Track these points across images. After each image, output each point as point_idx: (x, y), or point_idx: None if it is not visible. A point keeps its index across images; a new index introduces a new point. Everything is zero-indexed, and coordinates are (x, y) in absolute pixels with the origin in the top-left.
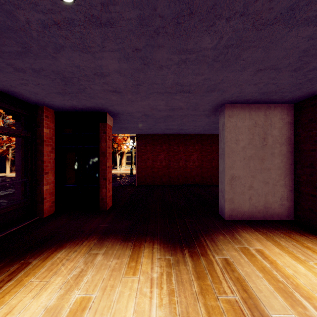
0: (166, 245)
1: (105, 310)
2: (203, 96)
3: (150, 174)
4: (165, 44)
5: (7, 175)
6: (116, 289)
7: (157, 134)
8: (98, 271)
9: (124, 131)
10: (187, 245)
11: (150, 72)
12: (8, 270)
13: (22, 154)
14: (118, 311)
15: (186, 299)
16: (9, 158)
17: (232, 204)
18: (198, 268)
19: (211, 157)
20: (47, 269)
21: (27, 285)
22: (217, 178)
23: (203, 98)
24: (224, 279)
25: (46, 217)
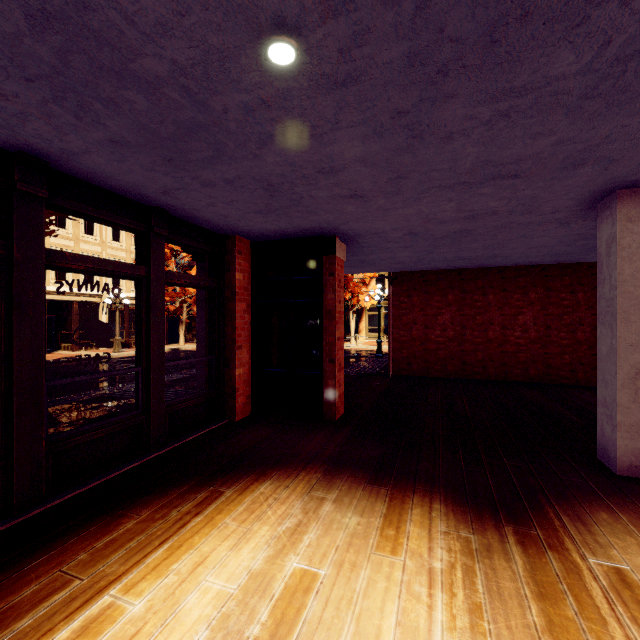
0: (459, 508)
1: (343, 604)
2: (553, 179)
3: (420, 355)
4: (460, 91)
5: (180, 347)
6: (360, 570)
7: (435, 271)
8: (327, 531)
9: (365, 267)
10: (511, 518)
11: (425, 150)
12: (195, 498)
13: (205, 316)
14: (366, 612)
15: (511, 633)
16: (183, 320)
17: (637, 440)
18: (541, 575)
19: (574, 318)
20: (247, 508)
21: (221, 527)
22: (591, 370)
23: (553, 185)
24: (614, 616)
25: (239, 422)
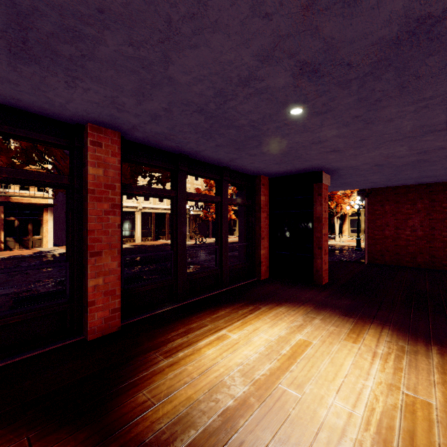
0: (401, 334)
1: (325, 353)
2: None
3: (391, 249)
4: (391, 104)
5: None
6: (334, 345)
7: (405, 186)
8: (317, 329)
9: (345, 186)
10: (438, 343)
11: (376, 127)
12: (248, 308)
13: (244, 221)
14: (336, 357)
15: (417, 379)
16: None
17: None
18: None
19: None
20: (274, 315)
21: (263, 319)
22: None
23: None
24: None
25: (263, 280)
